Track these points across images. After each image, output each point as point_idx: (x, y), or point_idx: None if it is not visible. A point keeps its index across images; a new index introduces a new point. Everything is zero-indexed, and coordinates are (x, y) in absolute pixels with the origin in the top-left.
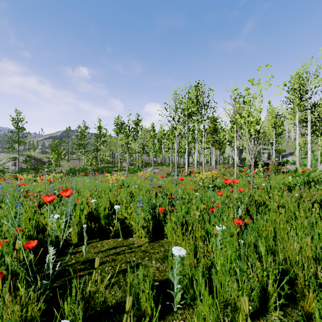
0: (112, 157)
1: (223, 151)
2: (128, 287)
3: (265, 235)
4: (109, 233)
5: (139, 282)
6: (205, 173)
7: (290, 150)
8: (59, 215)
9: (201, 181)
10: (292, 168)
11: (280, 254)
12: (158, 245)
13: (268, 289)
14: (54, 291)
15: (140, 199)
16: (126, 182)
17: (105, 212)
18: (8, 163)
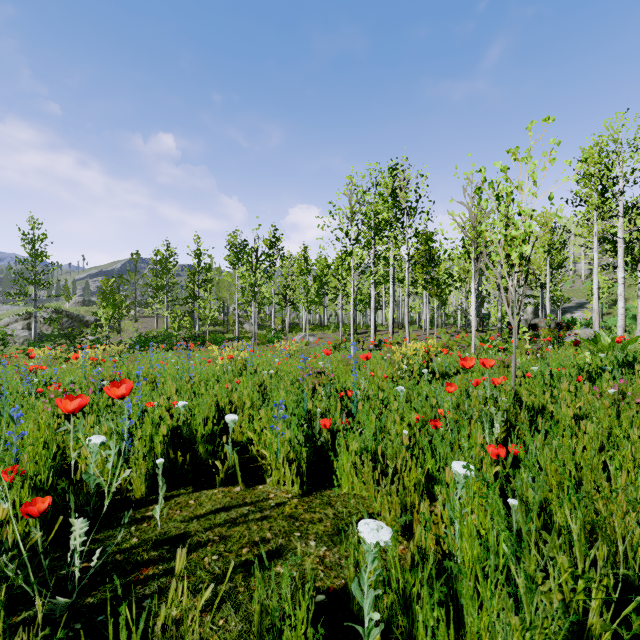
0: (223, 312)
1: (445, 301)
2: (255, 611)
3: (558, 483)
4: (214, 473)
5: (280, 594)
6: (412, 346)
7: (578, 299)
8: (104, 438)
9: (405, 361)
10: (586, 334)
11: (619, 541)
12: (320, 502)
13: (589, 621)
14: (85, 616)
15: (280, 402)
16: (250, 363)
17: (206, 428)
18: (15, 325)
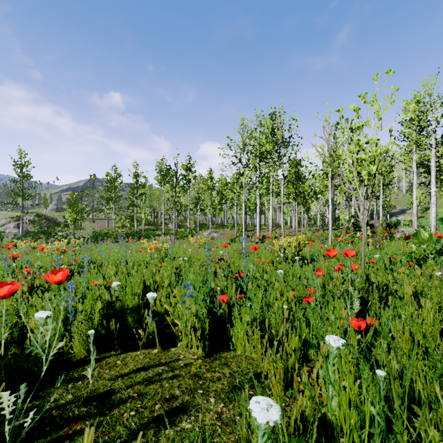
0: (154, 216)
1: (308, 208)
2: None
3: (409, 350)
4: (139, 338)
5: None
6: (287, 239)
7: (401, 207)
8: (49, 312)
9: (282, 251)
10: (408, 231)
11: None
12: (219, 362)
13: None
14: None
15: (189, 284)
16: (171, 252)
17: (134, 302)
18: (9, 225)
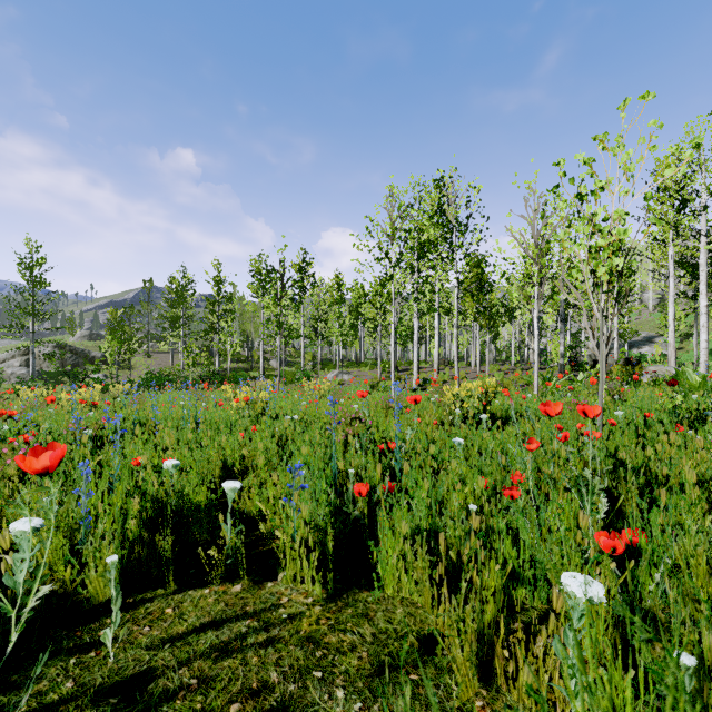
0: (247, 347)
1: (496, 334)
2: None
3: (711, 595)
4: (209, 561)
5: None
6: (467, 385)
7: (646, 332)
8: (38, 521)
9: (458, 404)
10: (662, 372)
11: None
12: (353, 612)
13: None
14: None
15: (298, 466)
16: (273, 405)
17: (202, 497)
18: (12, 361)
